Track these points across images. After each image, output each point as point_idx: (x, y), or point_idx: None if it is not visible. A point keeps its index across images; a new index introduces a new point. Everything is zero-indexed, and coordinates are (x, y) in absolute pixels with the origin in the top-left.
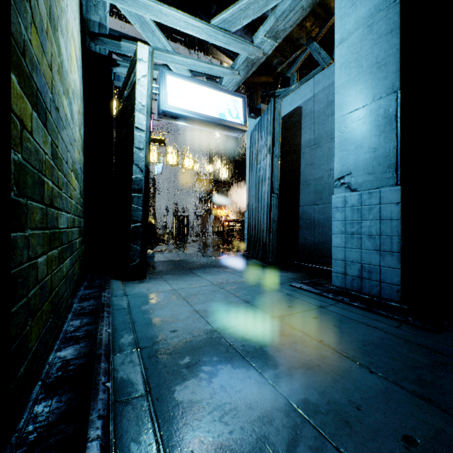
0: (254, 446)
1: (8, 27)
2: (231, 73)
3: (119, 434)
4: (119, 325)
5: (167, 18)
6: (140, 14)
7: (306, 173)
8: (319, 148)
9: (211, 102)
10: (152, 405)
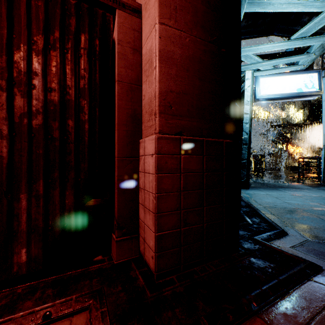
0: (318, 227)
1: (240, 116)
2: (306, 57)
3: (268, 217)
4: (249, 200)
5: (261, 50)
6: (245, 54)
7: None
8: None
9: (290, 84)
10: (276, 216)
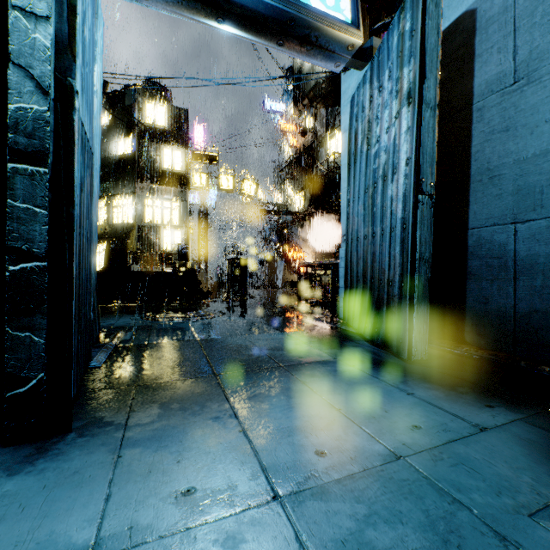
0: None
1: None
2: None
3: None
4: None
5: None
6: None
7: (490, 153)
8: (533, 86)
9: None
10: None
